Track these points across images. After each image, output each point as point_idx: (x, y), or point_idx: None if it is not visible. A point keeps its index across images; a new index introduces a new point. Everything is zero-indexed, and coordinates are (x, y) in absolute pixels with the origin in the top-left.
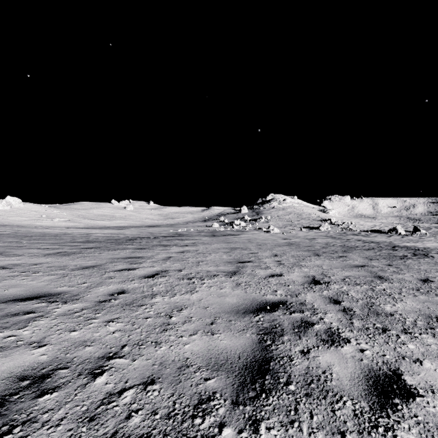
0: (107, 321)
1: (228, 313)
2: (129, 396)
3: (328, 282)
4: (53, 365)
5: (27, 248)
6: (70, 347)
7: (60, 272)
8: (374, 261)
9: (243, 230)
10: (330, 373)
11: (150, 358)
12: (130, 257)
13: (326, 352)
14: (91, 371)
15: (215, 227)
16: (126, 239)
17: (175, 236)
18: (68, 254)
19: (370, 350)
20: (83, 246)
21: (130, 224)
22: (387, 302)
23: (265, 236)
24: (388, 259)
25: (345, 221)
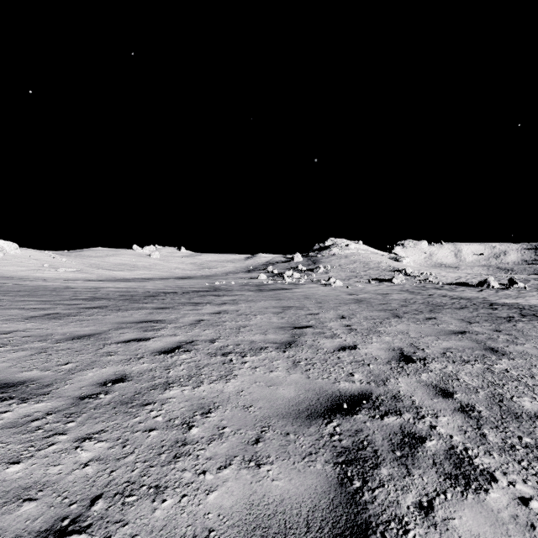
0: (81, 438)
1: (284, 418)
2: None
3: (423, 359)
4: None
5: (5, 309)
6: None
7: (38, 344)
8: (475, 325)
9: (297, 283)
10: None
11: (139, 533)
12: (145, 321)
13: (464, 507)
14: None
15: (261, 279)
16: (146, 295)
17: (210, 291)
18: (60, 317)
19: None
20: (85, 305)
21: (155, 276)
22: (521, 392)
23: (325, 290)
24: (491, 321)
25: (422, 271)
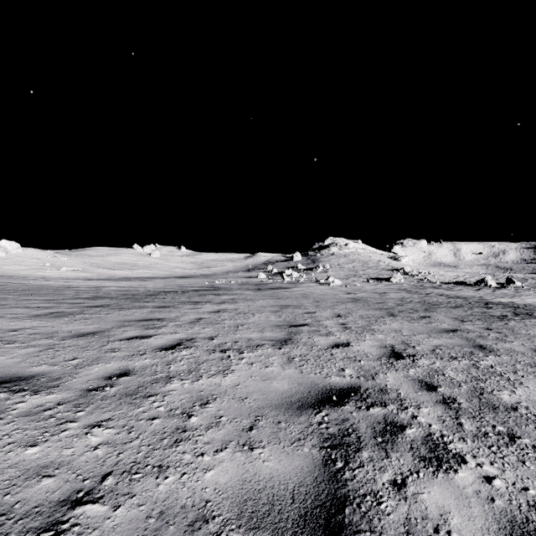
0: (90, 425)
1: (276, 409)
2: None
3: (413, 356)
4: None
5: (11, 307)
6: (16, 479)
7: (45, 341)
8: (467, 324)
9: (296, 283)
10: (448, 531)
11: (145, 503)
12: (146, 319)
13: (433, 484)
14: None
15: (261, 278)
16: (147, 294)
17: (210, 290)
18: (64, 316)
19: (501, 479)
20: (88, 304)
21: (156, 275)
22: (502, 386)
23: (323, 290)
24: (484, 320)
25: (421, 271)
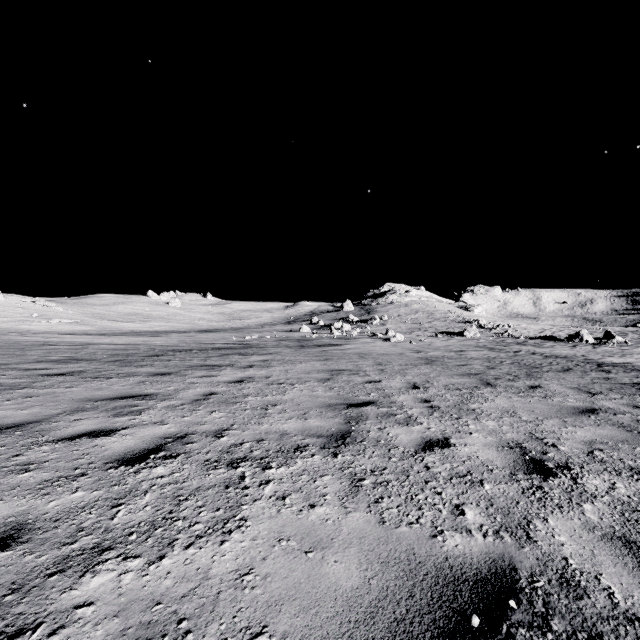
0: None
1: None
2: None
3: (567, 468)
4: None
5: None
6: None
7: None
8: (602, 398)
9: (347, 338)
10: None
11: None
12: (126, 396)
13: None
14: None
15: (304, 332)
16: (147, 355)
17: (237, 348)
18: None
19: None
20: (50, 371)
21: (173, 328)
22: None
23: (383, 347)
24: (618, 391)
25: (499, 323)
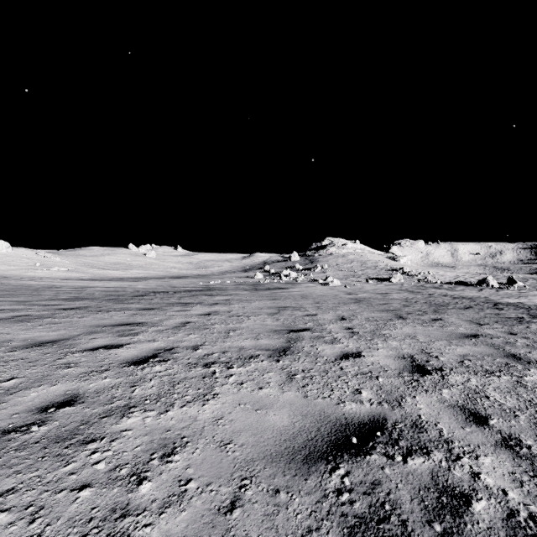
0: None
1: (273, 463)
2: None
3: (440, 370)
4: None
5: None
6: None
7: None
8: (486, 327)
9: (294, 283)
10: None
11: None
12: (124, 324)
13: None
14: None
15: (258, 278)
16: (134, 295)
17: (204, 290)
18: (29, 320)
19: None
20: (63, 306)
21: (150, 275)
22: None
23: (322, 290)
24: (502, 323)
25: (420, 271)
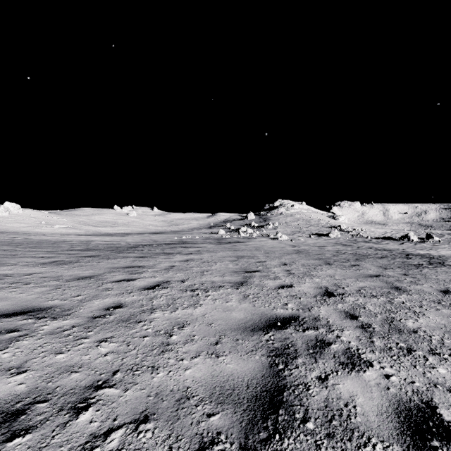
0: (99, 341)
1: (235, 331)
2: (116, 439)
3: (342, 294)
4: (31, 397)
5: (21, 257)
6: (53, 373)
7: (53, 283)
8: (389, 270)
9: (250, 237)
10: (354, 406)
11: (145, 388)
12: (130, 266)
13: (347, 379)
14: (74, 406)
15: (221, 234)
16: (128, 247)
17: (179, 243)
18: (64, 264)
19: (396, 376)
20: (82, 255)
21: (133, 231)
22: (408, 316)
23: (273, 243)
24: (403, 267)
25: (355, 228)
